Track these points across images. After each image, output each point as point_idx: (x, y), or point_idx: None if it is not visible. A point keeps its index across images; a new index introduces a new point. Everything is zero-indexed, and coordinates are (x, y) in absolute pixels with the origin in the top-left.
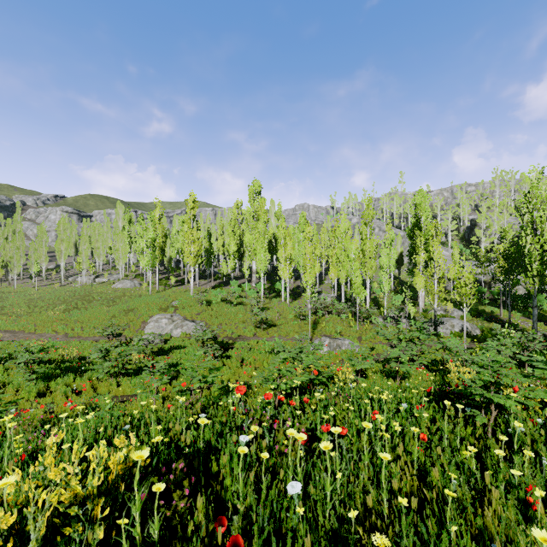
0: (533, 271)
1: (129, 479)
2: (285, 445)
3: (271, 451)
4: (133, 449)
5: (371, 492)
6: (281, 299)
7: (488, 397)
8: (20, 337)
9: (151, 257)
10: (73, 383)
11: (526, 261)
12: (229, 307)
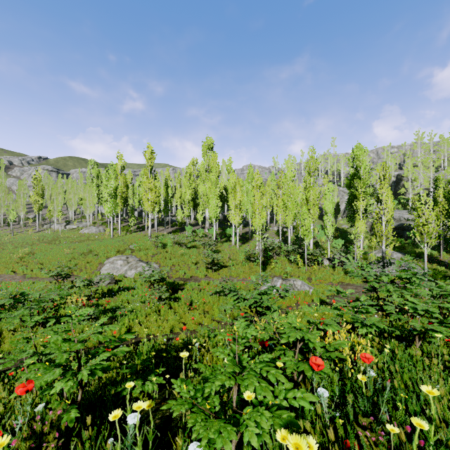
0: None
1: None
2: None
3: None
4: None
5: None
6: (231, 243)
7: None
8: None
9: (113, 205)
10: None
11: None
12: (183, 249)
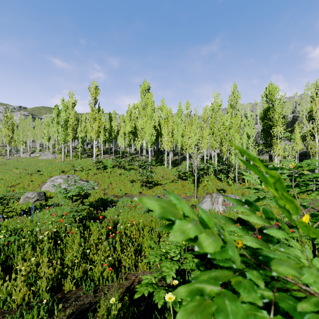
0: None
1: None
2: None
3: None
4: None
5: None
6: (164, 167)
7: None
8: None
9: (63, 133)
10: None
11: None
12: (122, 170)
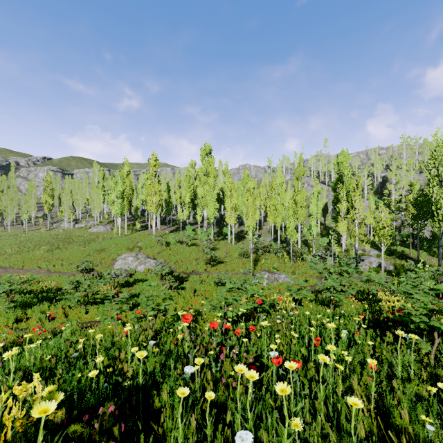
0: (439, 216)
1: (32, 437)
2: (231, 377)
3: (217, 383)
4: (39, 398)
5: (330, 437)
6: (228, 241)
7: (435, 325)
8: (10, 272)
9: (120, 206)
10: (48, 310)
11: (433, 208)
12: (184, 247)
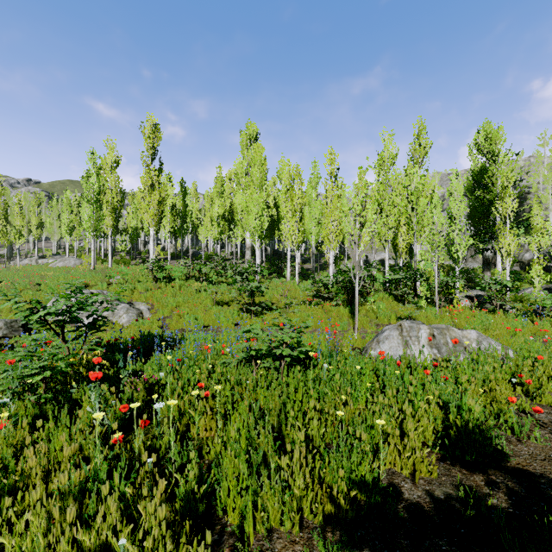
0: None
1: None
2: None
3: None
4: None
5: None
6: (286, 280)
7: None
8: None
9: (93, 216)
10: None
11: None
12: (203, 285)
